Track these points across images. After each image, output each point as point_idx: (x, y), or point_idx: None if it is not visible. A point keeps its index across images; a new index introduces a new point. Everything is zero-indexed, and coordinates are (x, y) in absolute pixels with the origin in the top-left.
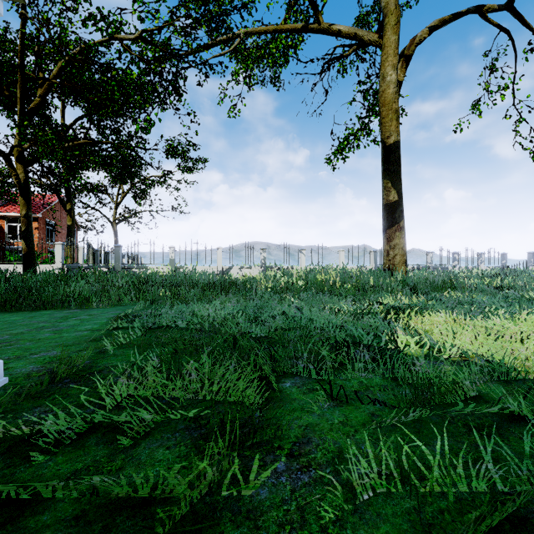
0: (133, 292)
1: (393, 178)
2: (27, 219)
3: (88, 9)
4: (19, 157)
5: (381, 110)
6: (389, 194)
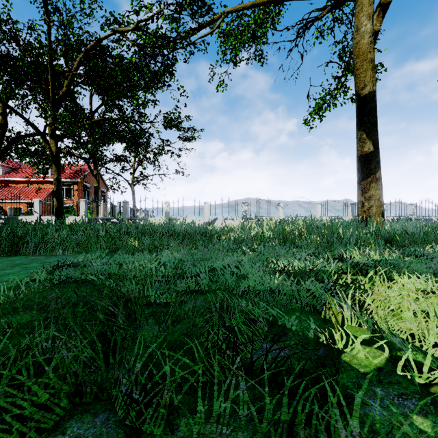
0: (103, 240)
1: (368, 128)
2: (58, 181)
3: (103, 15)
4: (52, 134)
5: (355, 62)
6: (363, 146)
